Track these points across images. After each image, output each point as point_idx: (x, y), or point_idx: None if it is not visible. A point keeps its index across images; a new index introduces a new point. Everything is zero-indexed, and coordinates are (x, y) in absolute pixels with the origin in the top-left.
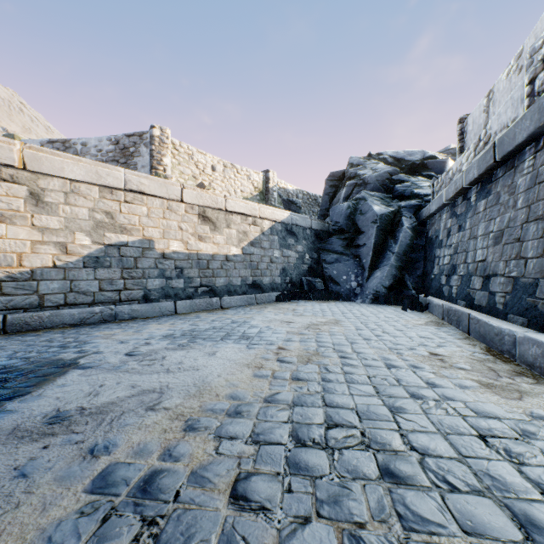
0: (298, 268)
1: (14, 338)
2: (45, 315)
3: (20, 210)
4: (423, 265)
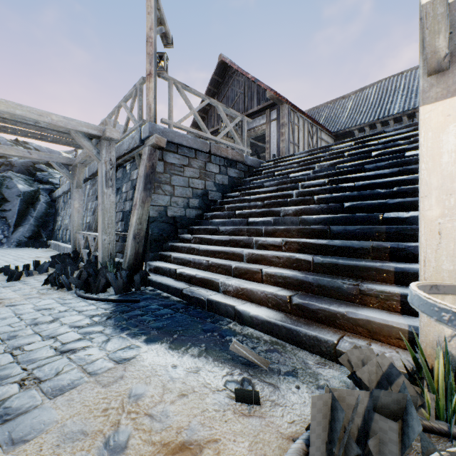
0: None
1: None
2: None
3: None
4: (53, 224)
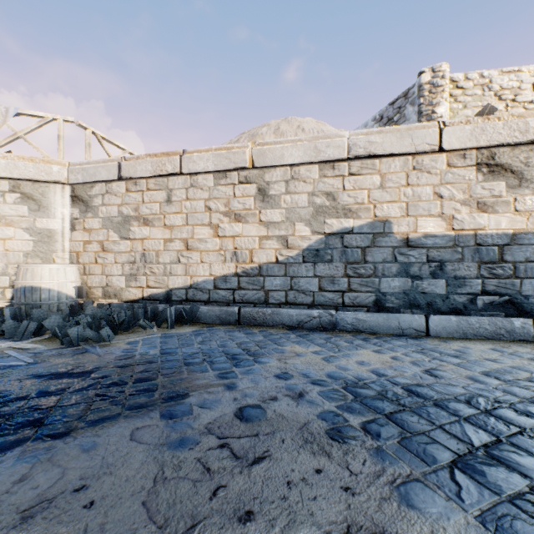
0: None
1: (232, 332)
2: (267, 312)
3: (251, 208)
4: None
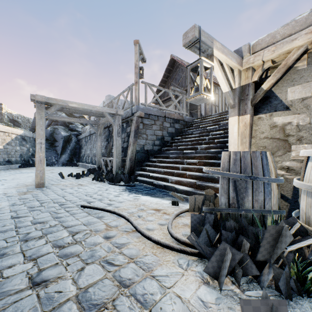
0: (27, 154)
1: None
2: None
3: None
4: (79, 154)
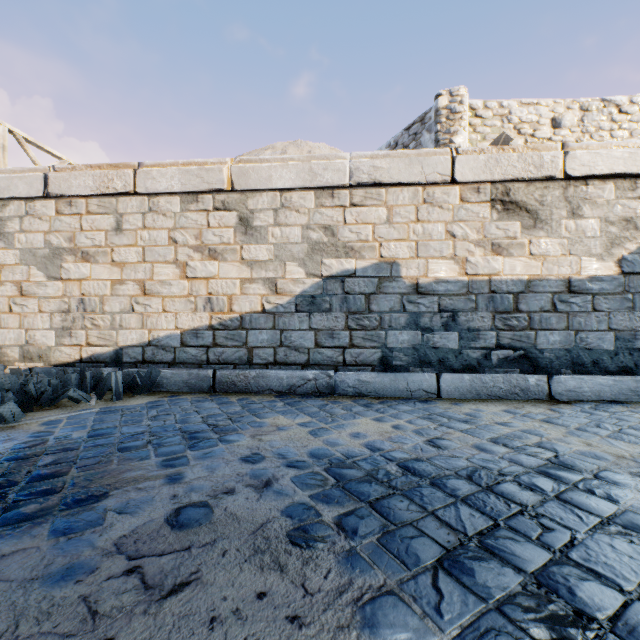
0: None
1: (201, 402)
2: (251, 375)
3: (231, 242)
4: None
